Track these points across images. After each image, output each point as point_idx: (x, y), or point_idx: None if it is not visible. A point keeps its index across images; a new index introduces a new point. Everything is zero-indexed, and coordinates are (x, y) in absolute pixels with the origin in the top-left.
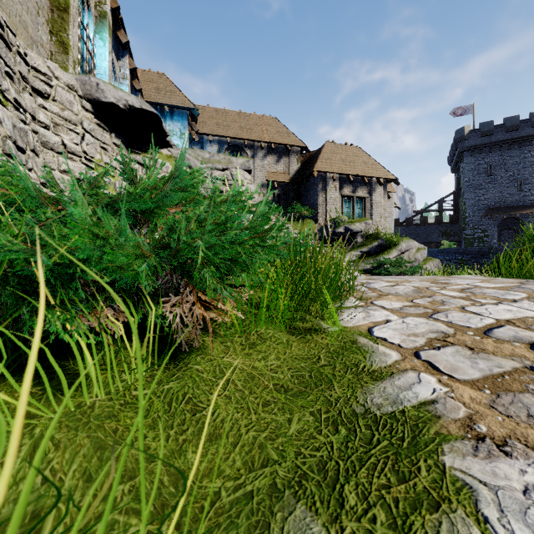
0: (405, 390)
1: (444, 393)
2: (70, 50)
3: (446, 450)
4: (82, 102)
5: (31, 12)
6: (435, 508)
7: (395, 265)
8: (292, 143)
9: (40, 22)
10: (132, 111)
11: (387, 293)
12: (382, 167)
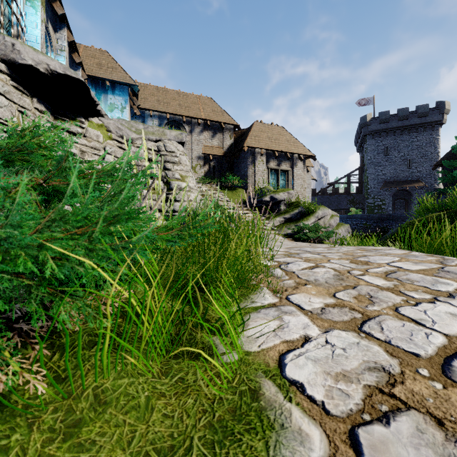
0: None
1: None
2: None
3: None
4: None
5: None
6: None
7: (313, 230)
8: (225, 121)
9: None
10: (54, 76)
11: (306, 280)
12: (302, 145)
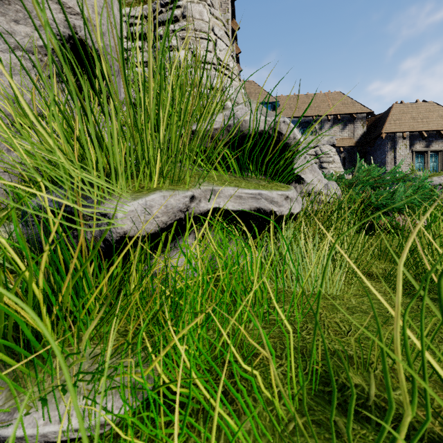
0: None
1: None
2: None
3: None
4: None
5: None
6: None
7: None
8: (357, 111)
9: None
10: None
11: None
12: None
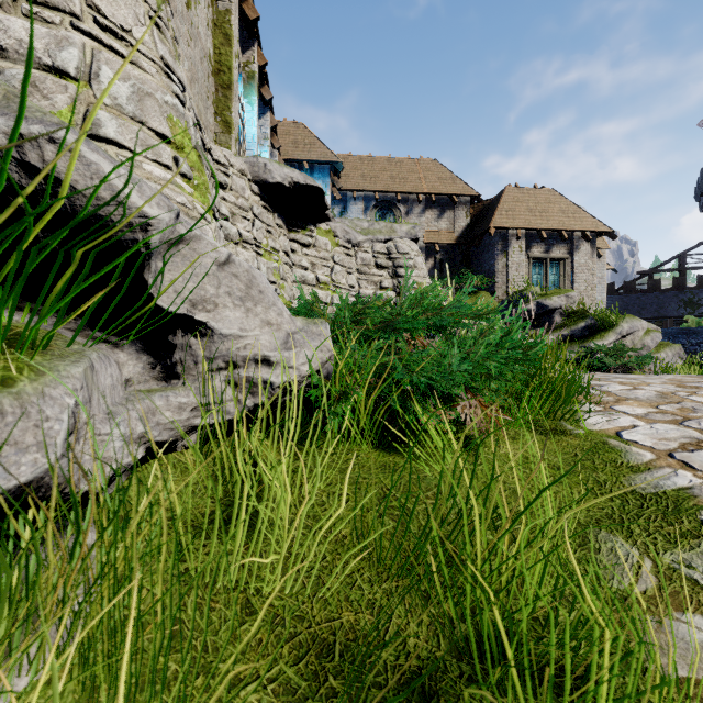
0: (664, 480)
1: (699, 482)
2: (233, 129)
3: (702, 513)
4: (251, 186)
5: (203, 98)
6: (696, 537)
7: (613, 354)
8: (459, 192)
9: (208, 106)
10: (296, 188)
11: (625, 397)
12: (589, 215)
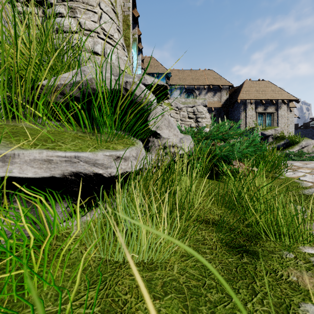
0: None
1: None
2: (130, 63)
3: None
4: None
5: None
6: None
7: (298, 155)
8: (223, 84)
9: None
10: (156, 86)
11: (302, 167)
12: (286, 92)
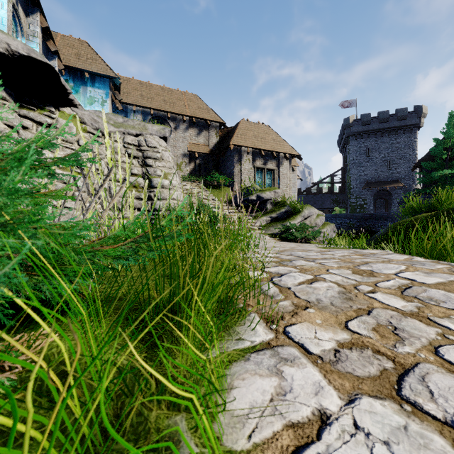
0: None
1: None
2: None
3: None
4: None
5: None
6: None
7: (300, 230)
8: (211, 119)
9: None
10: (16, 58)
11: (306, 301)
12: (288, 144)
